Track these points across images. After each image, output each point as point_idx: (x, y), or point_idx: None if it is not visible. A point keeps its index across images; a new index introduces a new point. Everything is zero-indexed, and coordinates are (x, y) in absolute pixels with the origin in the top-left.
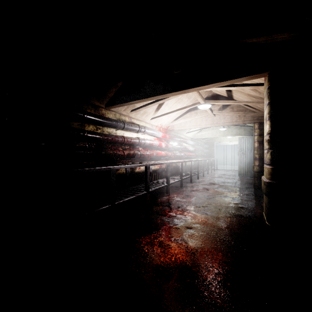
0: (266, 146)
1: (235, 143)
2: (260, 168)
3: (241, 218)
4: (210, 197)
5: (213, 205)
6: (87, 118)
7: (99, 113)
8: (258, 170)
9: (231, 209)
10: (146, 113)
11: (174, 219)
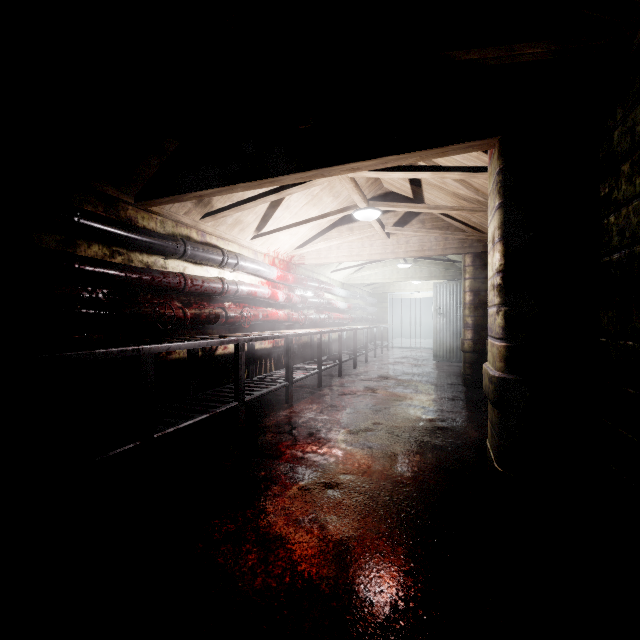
0: (494, 298)
1: (427, 295)
2: (475, 345)
3: (442, 453)
4: (379, 408)
5: (385, 427)
6: (79, 224)
7: (118, 217)
8: (471, 348)
9: (422, 434)
10: (239, 223)
11: (298, 466)
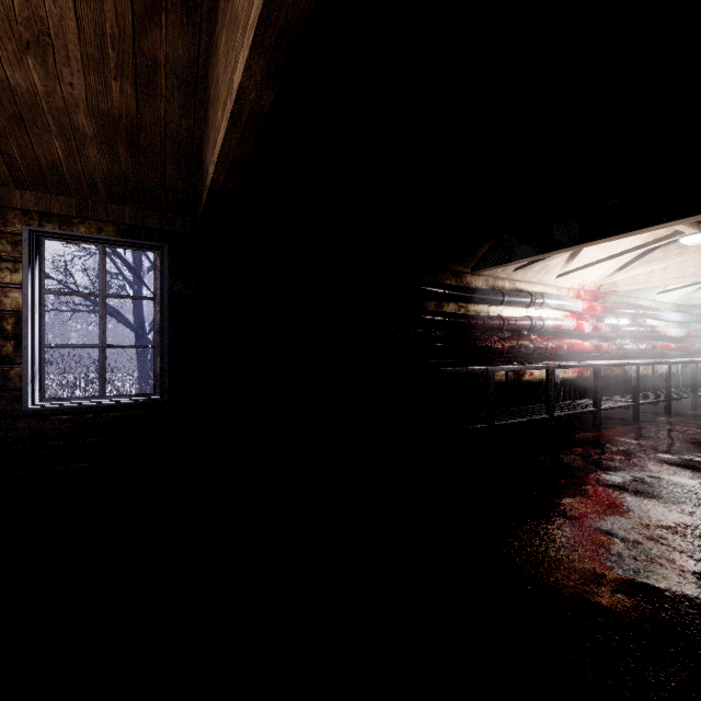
0: None
1: None
2: None
3: None
4: None
5: None
6: (448, 295)
7: (462, 283)
8: None
9: None
10: (545, 268)
11: (606, 464)
